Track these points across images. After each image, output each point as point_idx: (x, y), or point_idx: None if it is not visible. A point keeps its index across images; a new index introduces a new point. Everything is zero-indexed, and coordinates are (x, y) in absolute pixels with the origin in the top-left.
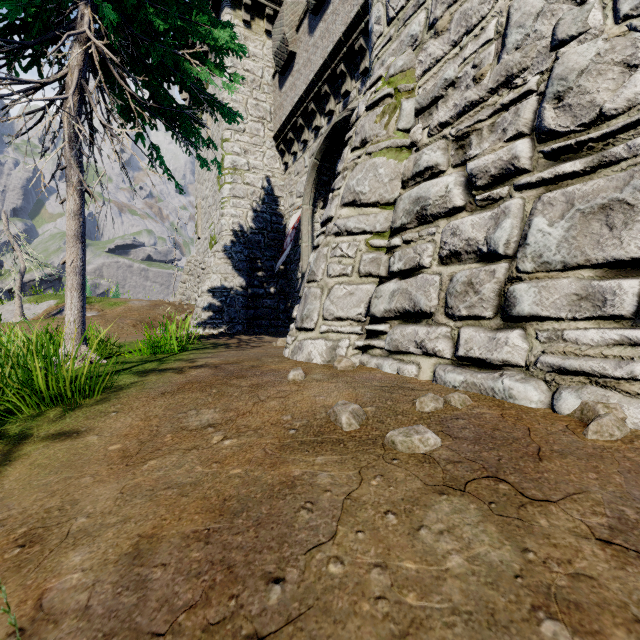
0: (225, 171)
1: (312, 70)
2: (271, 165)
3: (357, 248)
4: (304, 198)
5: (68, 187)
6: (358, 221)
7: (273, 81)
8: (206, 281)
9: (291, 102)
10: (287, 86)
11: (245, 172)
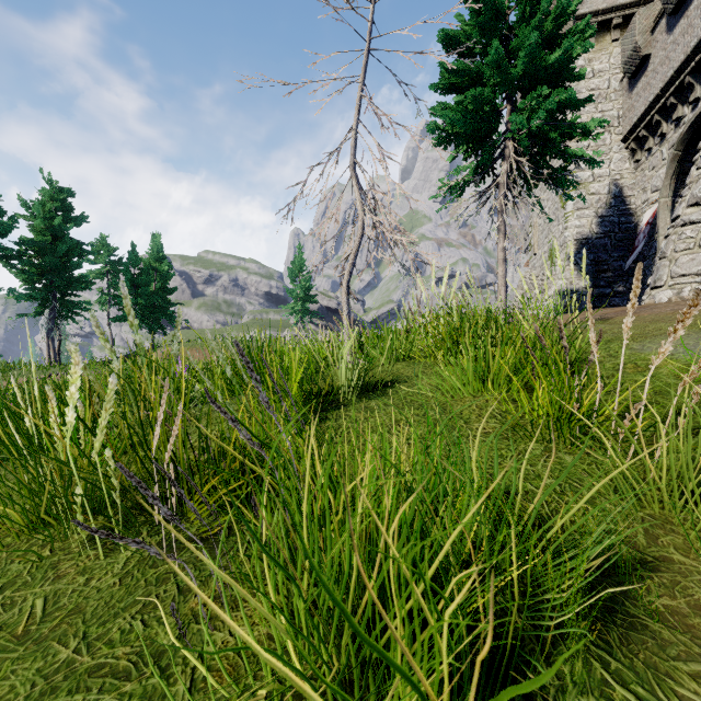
0: (568, 189)
1: (670, 67)
2: (618, 168)
3: (698, 231)
4: (661, 192)
5: (499, 235)
6: (699, 215)
7: (621, 85)
8: (552, 287)
9: (644, 102)
10: (639, 87)
11: (589, 184)
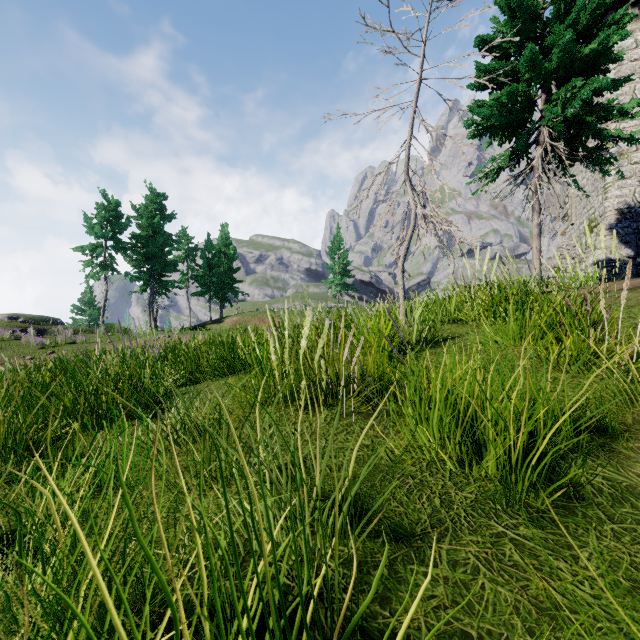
0: None
1: None
2: None
3: None
4: None
5: (534, 213)
6: None
7: None
8: (589, 257)
9: None
10: None
11: (632, 153)
